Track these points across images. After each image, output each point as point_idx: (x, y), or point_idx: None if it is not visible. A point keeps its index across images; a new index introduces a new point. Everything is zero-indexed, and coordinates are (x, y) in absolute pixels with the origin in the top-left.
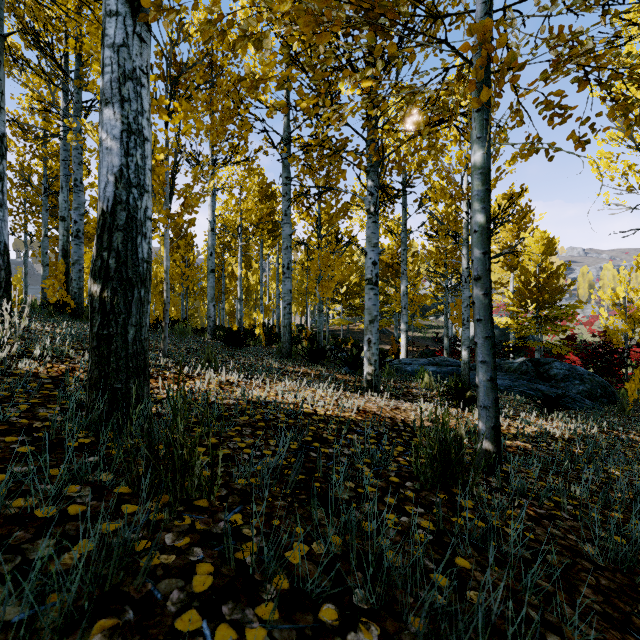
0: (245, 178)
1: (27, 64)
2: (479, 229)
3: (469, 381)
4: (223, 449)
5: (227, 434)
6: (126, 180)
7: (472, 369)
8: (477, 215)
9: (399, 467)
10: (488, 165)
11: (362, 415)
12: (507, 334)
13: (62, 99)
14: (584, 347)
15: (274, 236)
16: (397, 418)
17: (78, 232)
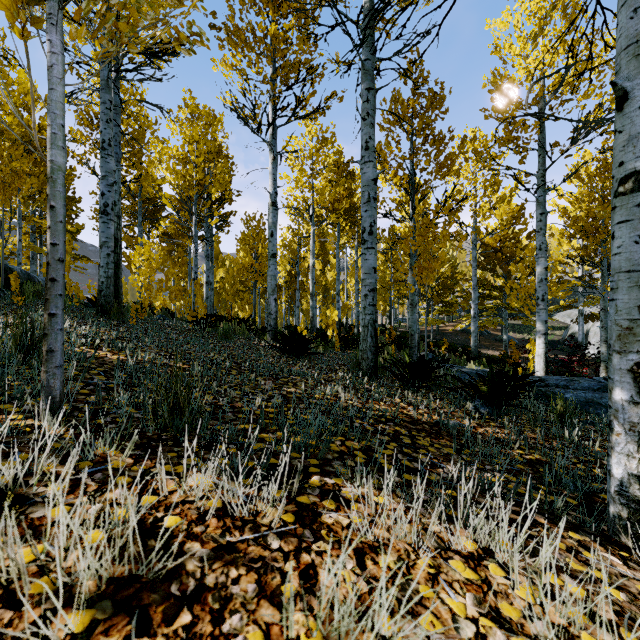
0: (317, 150)
1: None
2: None
3: None
4: None
5: None
6: None
7: None
8: None
9: None
10: None
11: None
12: None
13: (113, 68)
14: None
15: (352, 222)
16: None
17: (106, 207)
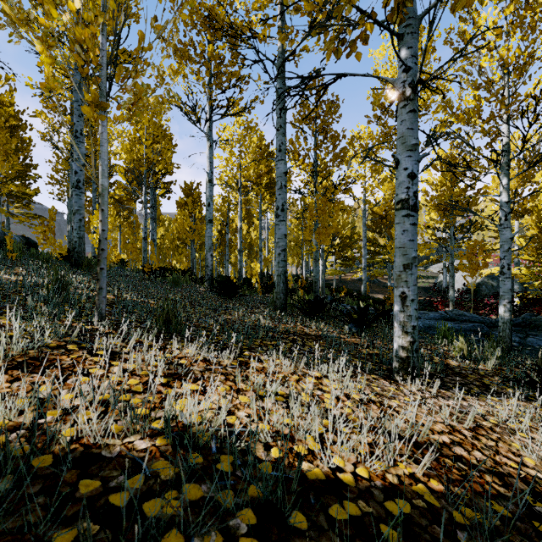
0: (244, 136)
1: (27, 17)
2: None
3: (510, 345)
4: None
5: None
6: None
7: (497, 326)
8: None
9: None
10: None
11: (435, 469)
12: None
13: None
14: None
15: (272, 192)
16: (507, 471)
17: (78, 182)
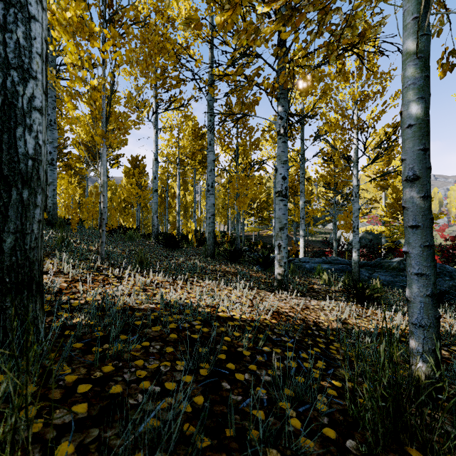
0: (182, 122)
1: None
2: (415, 123)
3: (358, 277)
4: (114, 385)
5: (130, 354)
6: (2, 59)
7: None
8: (413, 107)
9: (328, 401)
10: (426, 50)
11: (276, 317)
12: (379, 238)
13: None
14: (446, 249)
15: (204, 166)
16: (309, 319)
17: (52, 160)
